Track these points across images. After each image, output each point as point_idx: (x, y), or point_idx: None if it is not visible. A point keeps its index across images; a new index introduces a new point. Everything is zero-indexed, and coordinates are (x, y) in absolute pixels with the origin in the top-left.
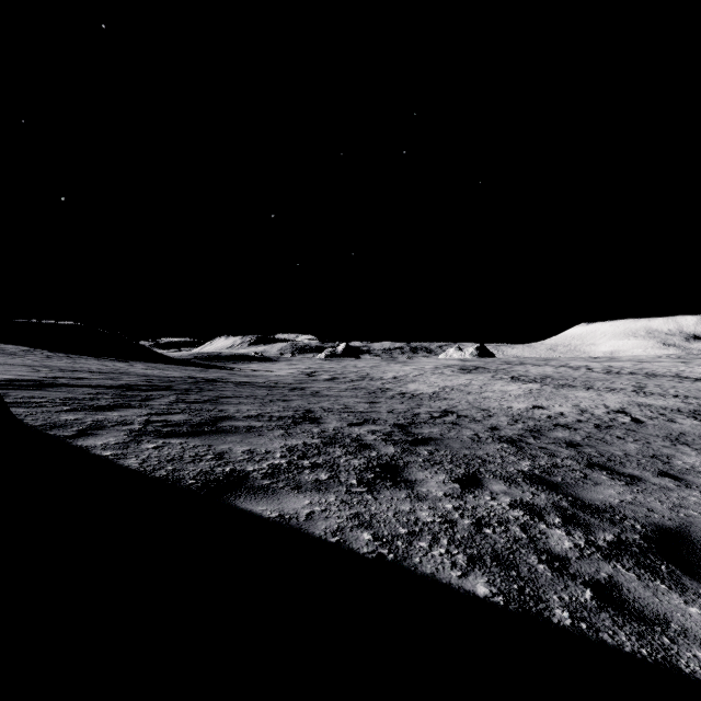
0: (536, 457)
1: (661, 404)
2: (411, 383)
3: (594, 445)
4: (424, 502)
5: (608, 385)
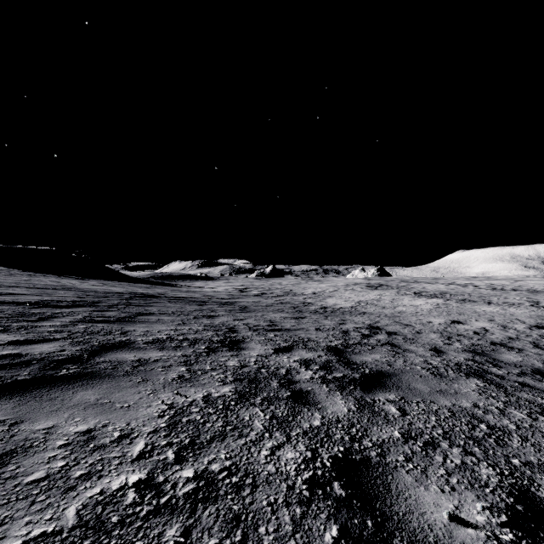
0: (543, 408)
1: None
2: (329, 298)
3: None
4: None
5: (503, 300)
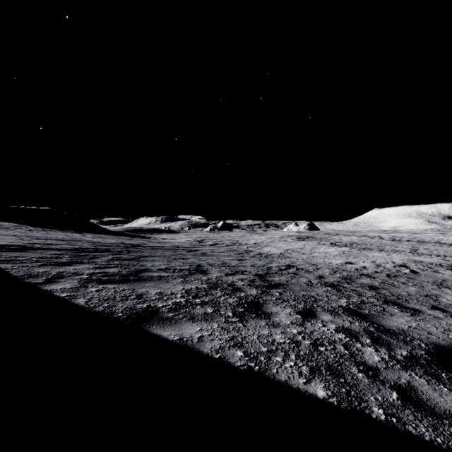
0: (350, 296)
1: (428, 261)
2: (265, 247)
3: (387, 288)
4: (277, 328)
5: (393, 248)
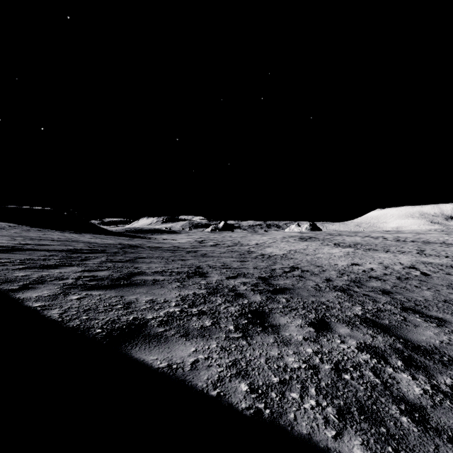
0: (363, 302)
1: (438, 262)
2: (268, 248)
3: (400, 292)
4: (289, 346)
5: (399, 249)
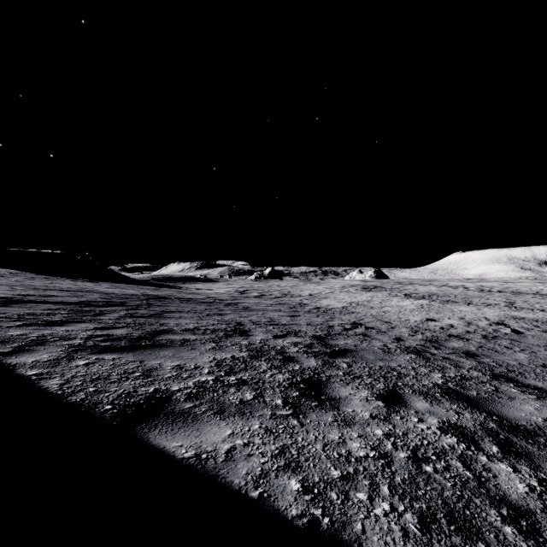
0: (444, 368)
1: (532, 317)
2: (324, 300)
3: (488, 354)
4: (352, 427)
5: (484, 301)
